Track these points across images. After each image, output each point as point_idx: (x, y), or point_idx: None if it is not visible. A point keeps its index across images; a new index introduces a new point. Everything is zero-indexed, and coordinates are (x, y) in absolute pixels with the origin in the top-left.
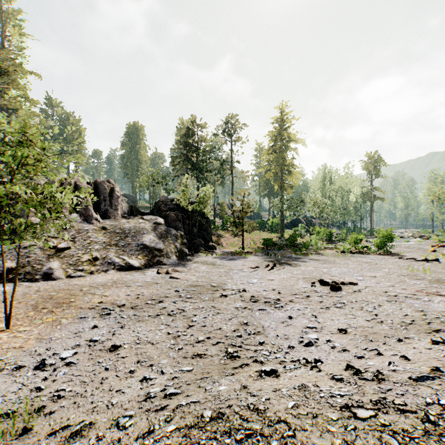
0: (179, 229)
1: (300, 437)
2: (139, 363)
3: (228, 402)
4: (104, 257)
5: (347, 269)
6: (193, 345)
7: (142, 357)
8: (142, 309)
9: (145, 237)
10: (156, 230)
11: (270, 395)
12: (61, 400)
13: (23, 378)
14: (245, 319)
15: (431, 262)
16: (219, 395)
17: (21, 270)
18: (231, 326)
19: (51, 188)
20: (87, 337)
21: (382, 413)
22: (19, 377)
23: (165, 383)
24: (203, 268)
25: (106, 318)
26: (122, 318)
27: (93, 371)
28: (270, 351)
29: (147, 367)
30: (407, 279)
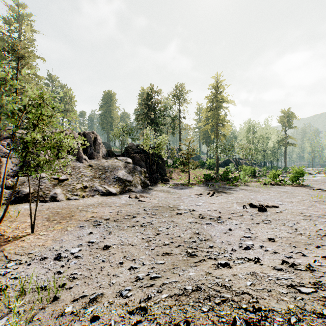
0: (142, 166)
1: (262, 303)
2: (125, 258)
3: (201, 282)
4: (91, 186)
5: (269, 196)
6: (162, 246)
7: (127, 254)
8: (121, 222)
9: (119, 172)
10: (127, 167)
11: (230, 278)
12: (75, 280)
13: (47, 265)
14: (197, 230)
15: None
16: (192, 278)
17: (36, 194)
18: (187, 234)
19: (60, 136)
20: (87, 240)
21: (320, 290)
22: (44, 264)
23: (147, 271)
24: (161, 194)
25: (98, 227)
26: (108, 227)
27: (94, 262)
28: (218, 252)
29: (131, 260)
30: (317, 204)
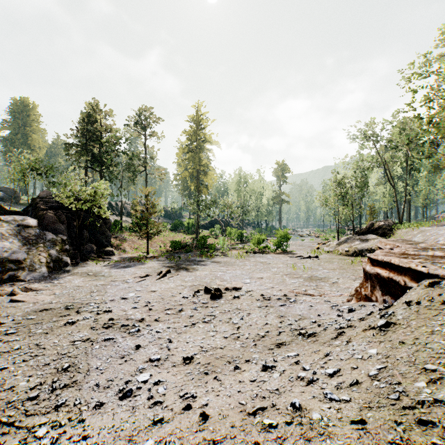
0: (60, 232)
1: None
2: None
3: None
4: None
5: (241, 271)
6: None
7: None
8: None
9: None
10: (20, 235)
11: None
12: None
13: None
14: (71, 360)
15: (313, 259)
16: None
17: None
18: (37, 378)
19: None
20: None
21: None
22: None
23: None
24: (77, 281)
25: None
26: None
27: None
28: (55, 423)
29: None
30: (288, 278)
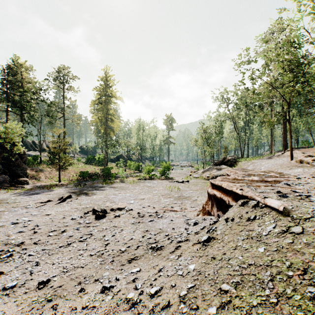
0: None
1: None
2: None
3: None
4: None
5: (130, 194)
6: None
7: None
8: None
9: None
10: None
11: None
12: None
13: None
14: None
15: (185, 183)
16: None
17: None
18: None
19: None
20: None
21: None
22: None
23: None
24: None
25: None
26: None
27: None
28: None
29: None
30: (163, 198)
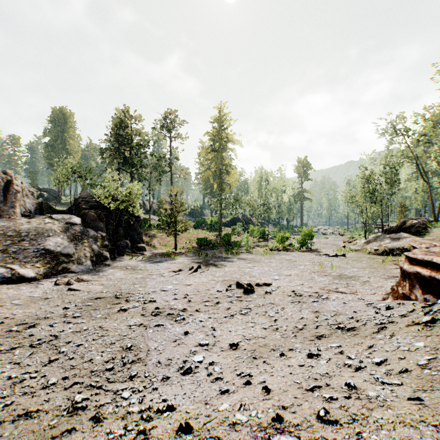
0: (100, 229)
1: None
2: None
3: None
4: None
5: (268, 268)
6: (33, 394)
7: None
8: None
9: (50, 240)
10: (68, 231)
11: None
12: None
13: None
14: (132, 341)
15: (340, 257)
16: None
17: None
18: (108, 354)
19: None
20: None
21: None
22: None
23: None
24: (119, 274)
25: None
26: None
27: None
28: (134, 390)
29: None
30: (317, 276)
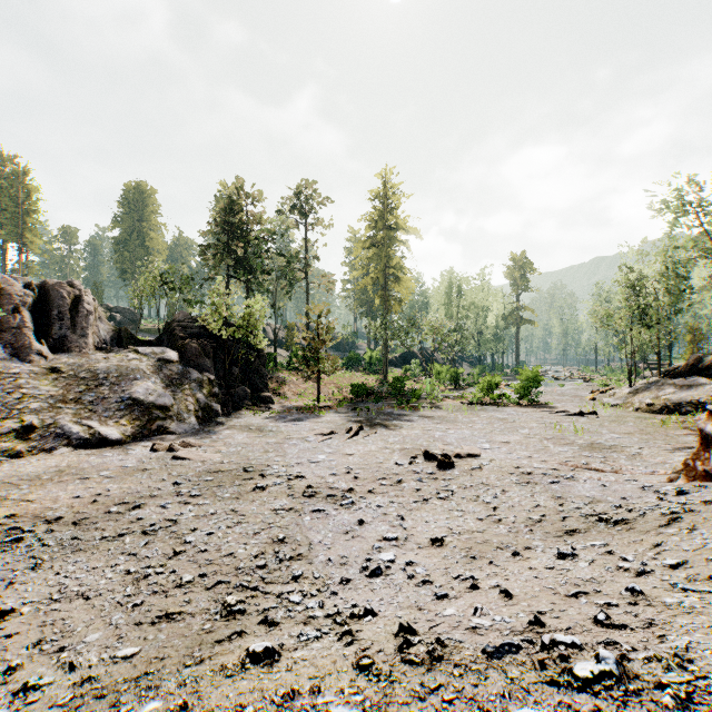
0: (206, 369)
1: None
2: (39, 646)
3: None
4: (49, 424)
5: (470, 431)
6: (167, 593)
7: (53, 631)
8: (93, 525)
9: (138, 385)
10: (162, 372)
11: None
12: None
13: None
14: (284, 531)
15: (588, 416)
16: None
17: None
18: (253, 547)
19: None
20: None
21: None
22: None
23: (60, 695)
24: (240, 437)
25: (10, 550)
26: (44, 546)
27: None
28: (305, 593)
29: (51, 654)
30: (552, 444)
